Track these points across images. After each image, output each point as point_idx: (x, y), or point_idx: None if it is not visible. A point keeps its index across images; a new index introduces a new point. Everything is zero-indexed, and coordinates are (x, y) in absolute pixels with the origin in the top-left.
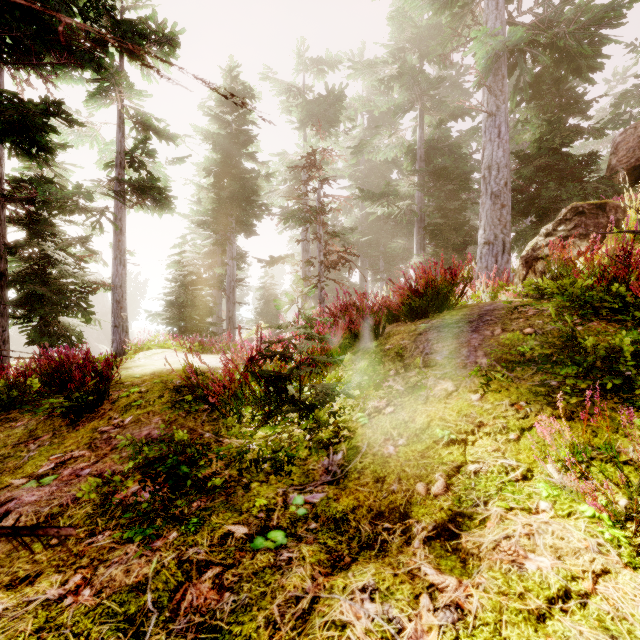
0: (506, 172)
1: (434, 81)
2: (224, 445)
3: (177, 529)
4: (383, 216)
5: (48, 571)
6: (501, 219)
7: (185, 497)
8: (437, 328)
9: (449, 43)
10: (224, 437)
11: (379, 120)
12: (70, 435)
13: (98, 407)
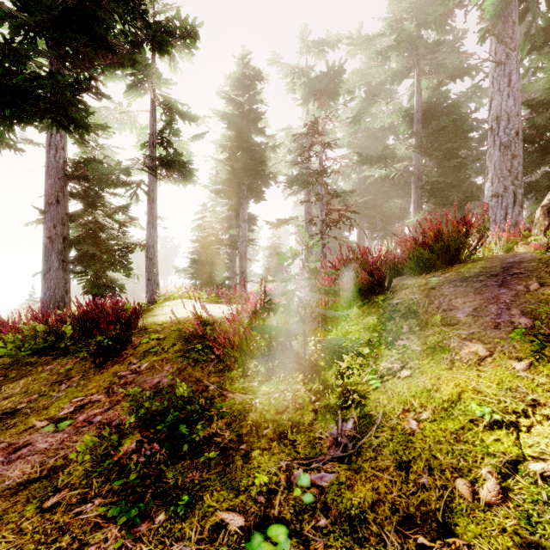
0: (517, 121)
1: (432, 45)
2: (227, 400)
3: (165, 510)
4: (380, 179)
5: (27, 548)
6: (511, 170)
7: (182, 462)
8: (453, 282)
9: (451, 1)
10: (228, 391)
11: (376, 91)
12: (95, 378)
13: (122, 352)
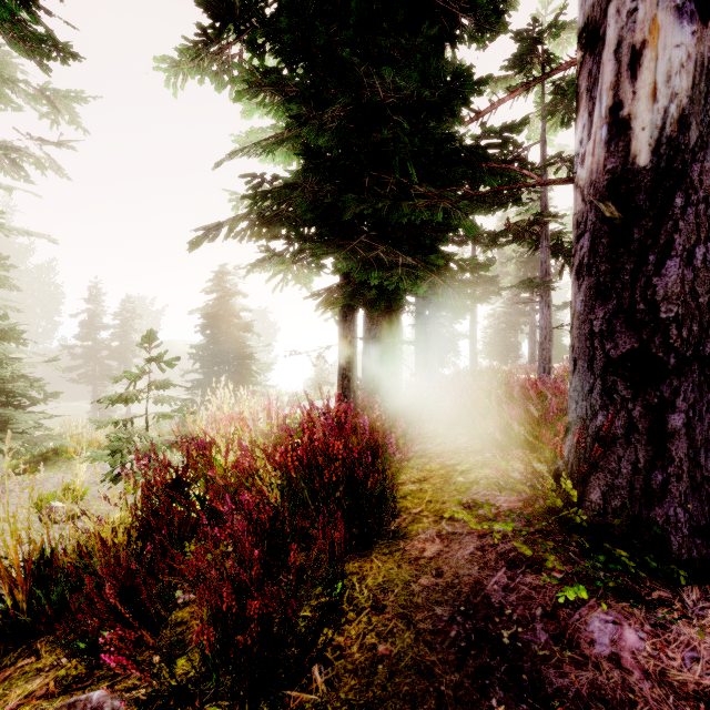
0: None
1: None
2: None
3: None
4: None
5: None
6: None
7: None
8: None
9: None
10: None
11: None
12: None
13: None
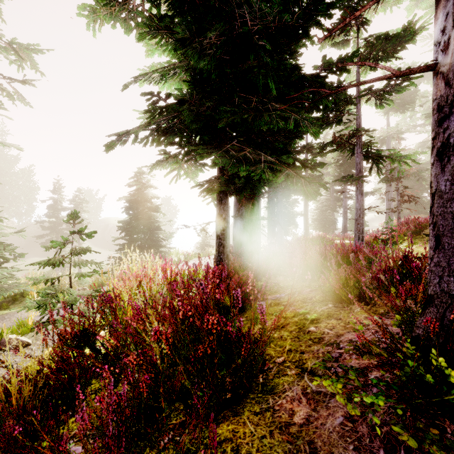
0: None
1: None
2: None
3: None
4: None
5: None
6: None
7: None
8: None
9: None
10: None
11: None
12: None
13: None
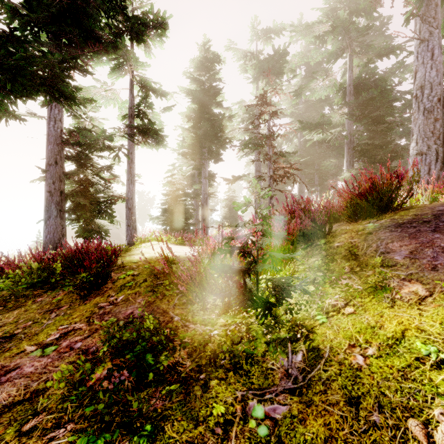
0: (439, 89)
1: (363, 29)
2: (189, 331)
3: (129, 439)
4: (317, 142)
5: None
6: (434, 131)
7: (147, 389)
8: (388, 228)
9: None
10: (190, 322)
11: (314, 70)
12: (79, 308)
13: (103, 286)
